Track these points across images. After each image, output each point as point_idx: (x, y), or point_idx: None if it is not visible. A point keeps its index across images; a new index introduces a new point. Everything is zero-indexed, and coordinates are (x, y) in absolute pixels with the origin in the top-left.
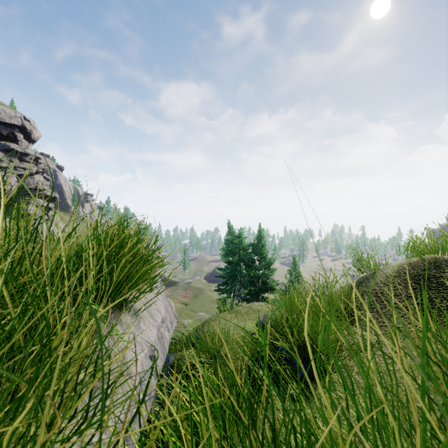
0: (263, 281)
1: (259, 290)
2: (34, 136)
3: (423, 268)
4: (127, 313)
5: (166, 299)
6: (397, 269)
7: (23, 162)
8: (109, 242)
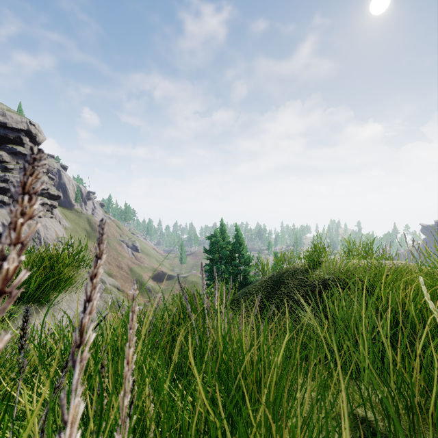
0: (245, 276)
1: (240, 285)
2: (39, 139)
3: (281, 275)
4: (46, 307)
5: (99, 296)
6: (270, 275)
7: None
8: (32, 264)
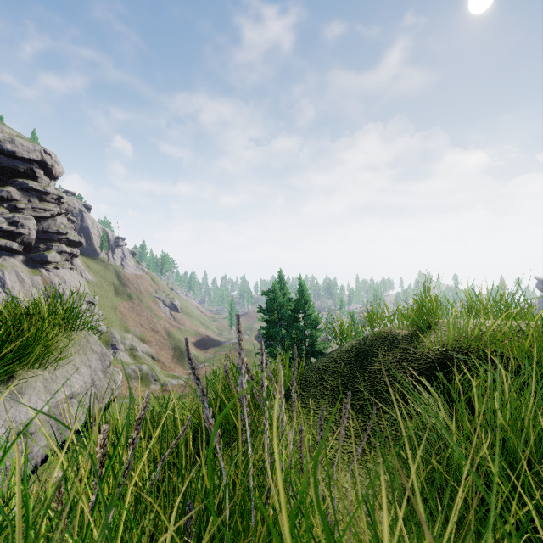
0: (311, 343)
1: (305, 354)
2: (56, 171)
3: (372, 343)
4: (4, 391)
5: (102, 371)
6: (354, 342)
7: (43, 202)
8: None
